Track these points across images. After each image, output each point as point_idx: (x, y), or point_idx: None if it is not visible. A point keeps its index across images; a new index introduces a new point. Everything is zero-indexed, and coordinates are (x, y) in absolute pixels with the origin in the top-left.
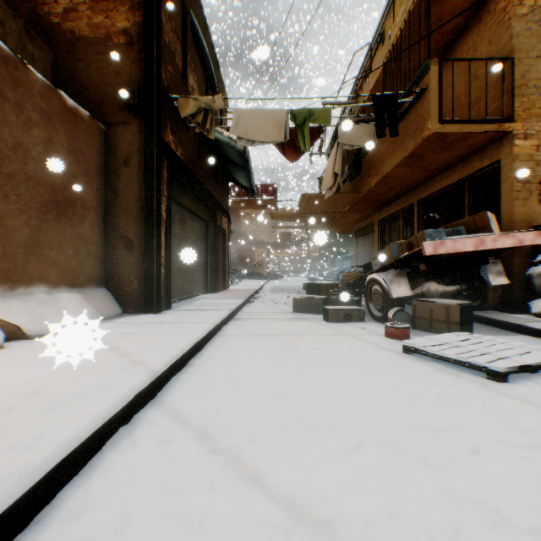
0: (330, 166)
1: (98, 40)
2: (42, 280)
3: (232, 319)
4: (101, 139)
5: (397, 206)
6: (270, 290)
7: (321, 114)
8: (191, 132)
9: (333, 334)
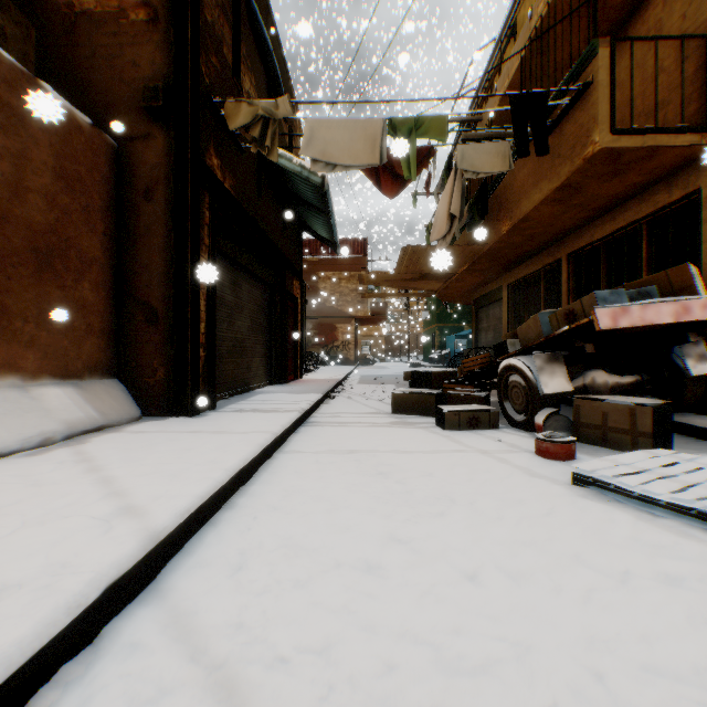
0: (443, 207)
1: (107, 16)
2: (11, 367)
3: (304, 425)
4: (110, 160)
5: (536, 264)
6: (359, 380)
7: (434, 125)
8: (247, 157)
9: (455, 450)
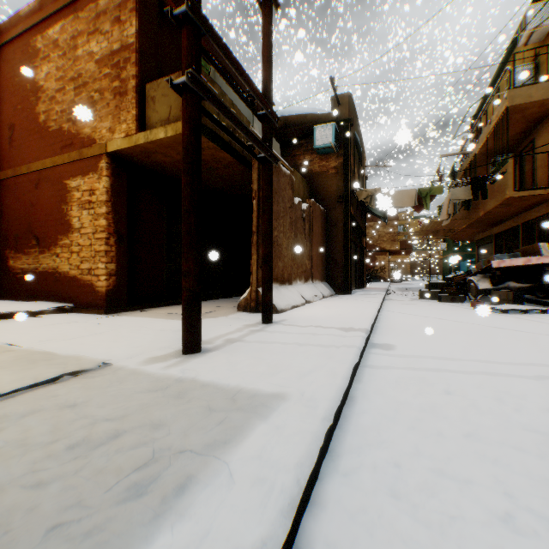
0: (445, 205)
1: (322, 172)
2: (317, 278)
3: (385, 299)
4: (325, 217)
5: (507, 225)
6: (396, 289)
7: (437, 189)
8: (355, 198)
9: (441, 304)
